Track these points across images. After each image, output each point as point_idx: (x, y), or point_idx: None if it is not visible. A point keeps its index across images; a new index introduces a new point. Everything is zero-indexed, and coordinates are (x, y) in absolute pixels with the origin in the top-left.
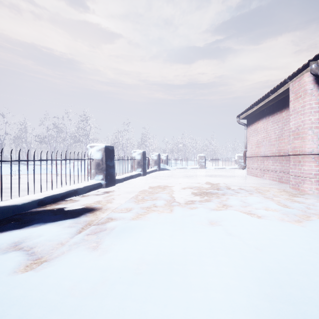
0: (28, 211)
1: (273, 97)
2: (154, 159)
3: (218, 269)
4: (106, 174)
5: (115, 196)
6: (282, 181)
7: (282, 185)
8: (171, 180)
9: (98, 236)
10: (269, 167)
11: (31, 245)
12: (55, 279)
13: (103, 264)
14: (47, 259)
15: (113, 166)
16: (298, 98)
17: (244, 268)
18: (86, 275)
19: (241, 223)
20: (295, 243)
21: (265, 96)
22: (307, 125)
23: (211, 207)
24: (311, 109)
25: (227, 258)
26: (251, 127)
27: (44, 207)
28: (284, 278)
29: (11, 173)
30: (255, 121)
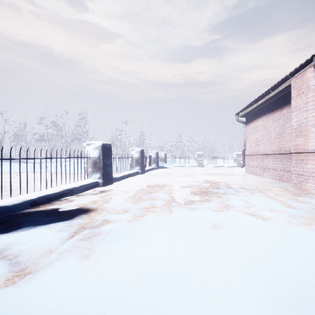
0: (20, 212)
1: (274, 94)
2: (153, 157)
3: (227, 286)
4: (103, 172)
5: (112, 196)
6: (283, 179)
7: (283, 183)
8: (170, 178)
9: (92, 242)
10: (269, 165)
11: (16, 253)
12: (36, 299)
13: (95, 278)
14: (31, 271)
15: (111, 165)
16: (300, 94)
17: (257, 284)
18: (74, 293)
19: (247, 226)
20: (310, 251)
21: (265, 93)
22: (310, 122)
23: (212, 208)
24: (314, 106)
25: (236, 271)
26: (251, 125)
27: (37, 208)
28: (305, 298)
29: (1, 172)
30: (254, 119)
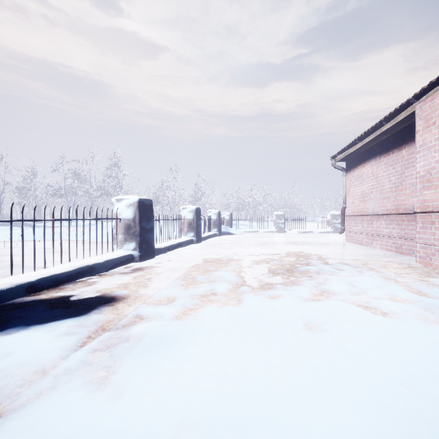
0: (8, 302)
1: (389, 128)
2: (213, 219)
3: None
4: (140, 241)
5: (152, 276)
6: (401, 251)
7: (403, 257)
8: (237, 249)
9: (113, 355)
10: (381, 230)
11: None
12: None
13: (109, 429)
14: (3, 412)
15: (152, 230)
16: (430, 126)
17: None
18: None
19: (361, 327)
20: None
21: (376, 127)
22: None
23: (302, 296)
24: None
25: (356, 416)
26: (353, 173)
27: (37, 295)
28: None
29: None
30: (359, 164)
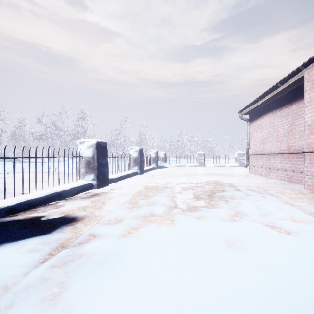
0: None
1: (283, 89)
2: (152, 157)
3: None
4: (97, 173)
5: (105, 200)
6: (292, 180)
7: (294, 185)
8: (170, 179)
9: (67, 271)
10: (277, 165)
11: None
12: None
13: None
14: None
15: (106, 165)
16: None
17: None
18: None
19: (272, 245)
20: None
21: (273, 88)
22: None
23: (222, 217)
24: None
25: None
26: (255, 123)
27: (15, 216)
28: None
29: None
30: (259, 116)
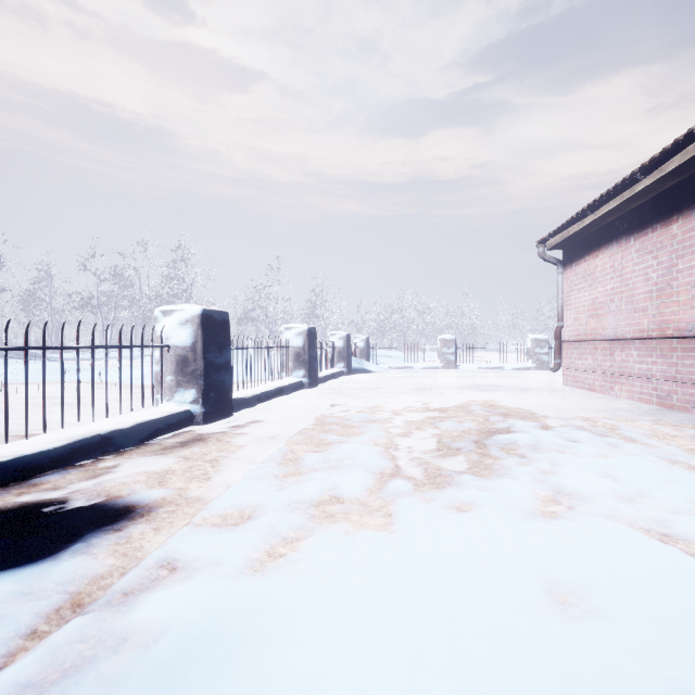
0: None
1: (648, 186)
2: (337, 347)
3: None
4: (205, 386)
5: (220, 454)
6: (670, 403)
7: (675, 414)
8: (380, 399)
9: None
10: (631, 366)
11: None
12: None
13: None
14: None
15: (227, 366)
16: None
17: None
18: None
19: (690, 607)
20: None
21: (624, 184)
22: None
23: (520, 505)
24: None
25: None
26: (577, 269)
27: None
28: None
29: None
30: (587, 253)
